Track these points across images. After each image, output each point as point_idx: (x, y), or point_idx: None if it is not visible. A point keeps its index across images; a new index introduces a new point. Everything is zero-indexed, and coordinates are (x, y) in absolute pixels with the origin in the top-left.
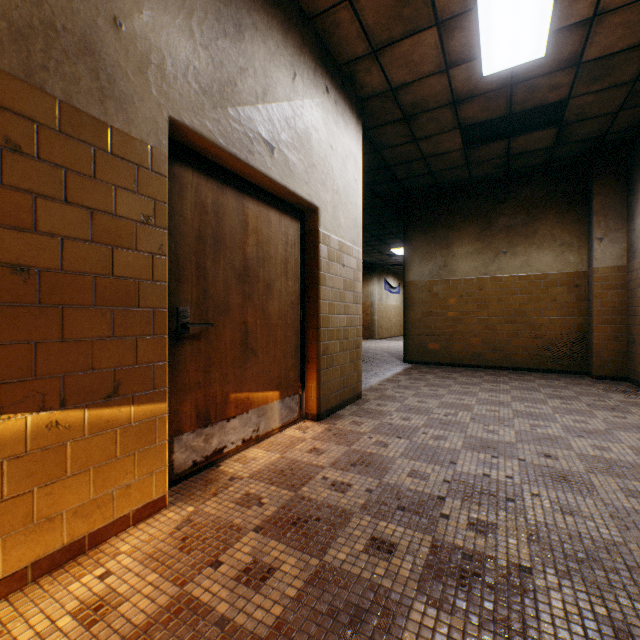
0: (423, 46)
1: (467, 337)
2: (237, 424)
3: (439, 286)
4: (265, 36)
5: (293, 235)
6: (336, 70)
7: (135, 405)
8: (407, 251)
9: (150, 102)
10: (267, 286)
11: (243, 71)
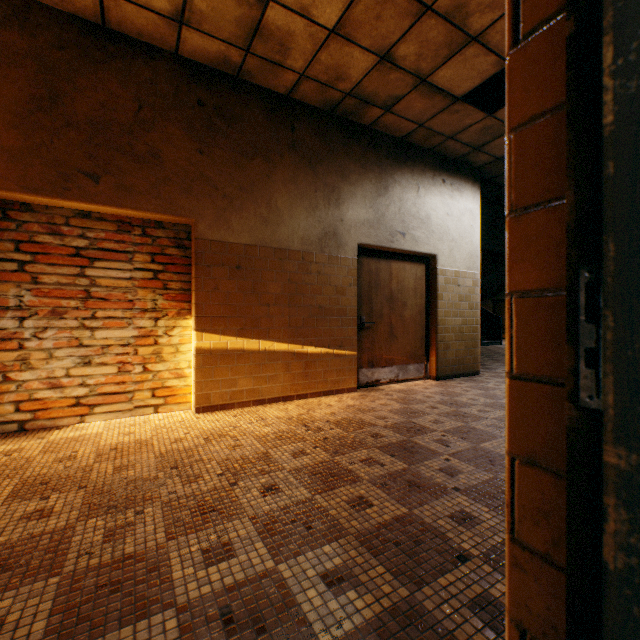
0: None
1: None
2: (386, 371)
3: None
4: (400, 181)
5: (420, 273)
6: (451, 164)
7: (347, 351)
8: None
9: (351, 242)
10: (403, 303)
11: (388, 206)
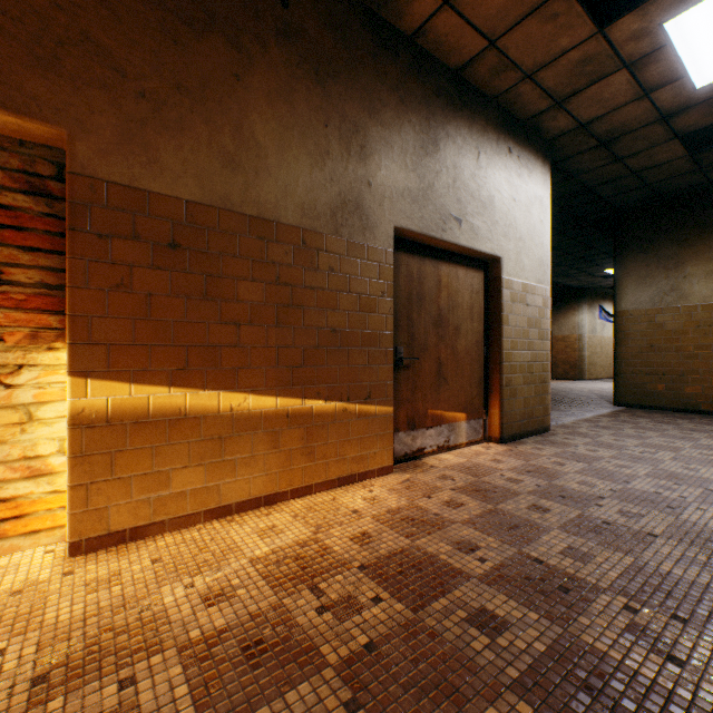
0: (612, 85)
1: (706, 377)
2: (433, 433)
3: (663, 315)
4: (454, 137)
5: (477, 284)
6: (519, 127)
7: (377, 406)
8: (618, 276)
9: (384, 222)
10: (455, 328)
11: (438, 173)
